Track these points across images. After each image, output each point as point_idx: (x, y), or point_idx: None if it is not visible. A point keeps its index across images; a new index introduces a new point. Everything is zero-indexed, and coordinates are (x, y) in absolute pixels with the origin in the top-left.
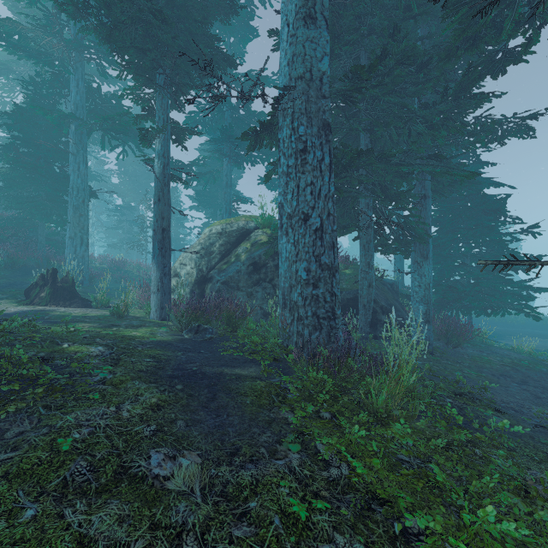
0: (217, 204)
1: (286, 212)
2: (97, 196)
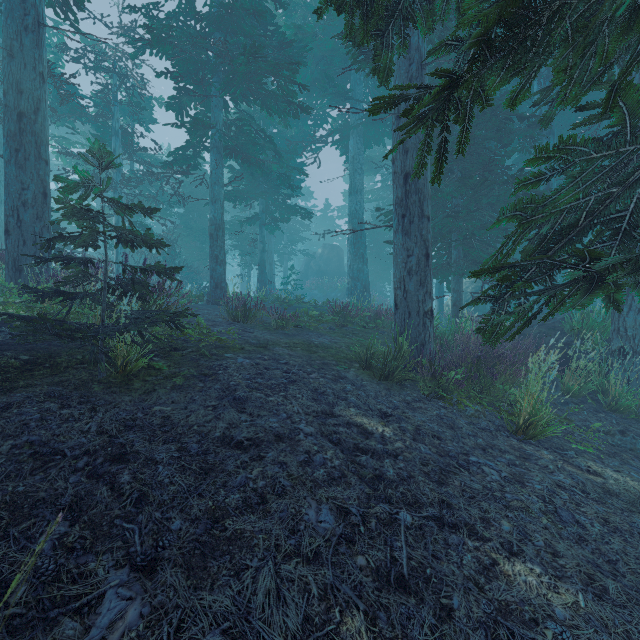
0: None
1: None
2: None
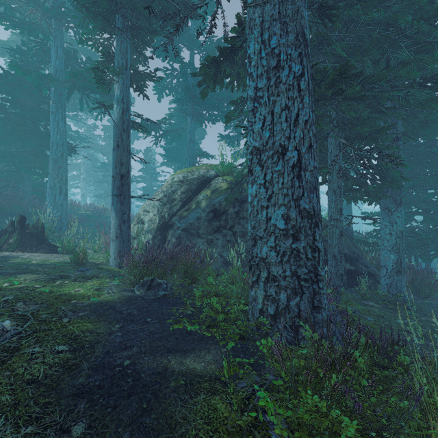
0: (183, 159)
1: (253, 147)
2: (75, 151)
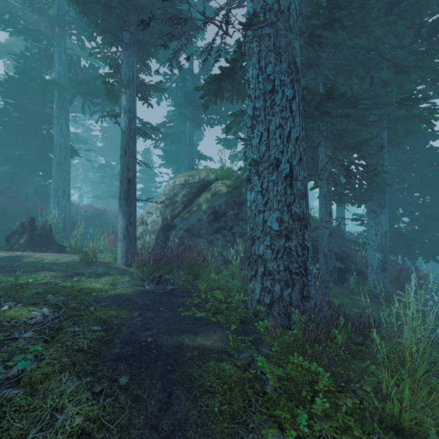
0: (182, 161)
1: (251, 159)
2: (77, 154)
